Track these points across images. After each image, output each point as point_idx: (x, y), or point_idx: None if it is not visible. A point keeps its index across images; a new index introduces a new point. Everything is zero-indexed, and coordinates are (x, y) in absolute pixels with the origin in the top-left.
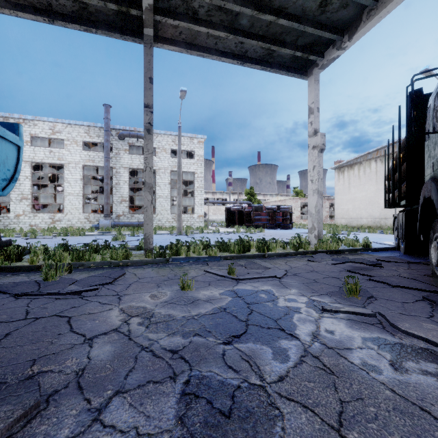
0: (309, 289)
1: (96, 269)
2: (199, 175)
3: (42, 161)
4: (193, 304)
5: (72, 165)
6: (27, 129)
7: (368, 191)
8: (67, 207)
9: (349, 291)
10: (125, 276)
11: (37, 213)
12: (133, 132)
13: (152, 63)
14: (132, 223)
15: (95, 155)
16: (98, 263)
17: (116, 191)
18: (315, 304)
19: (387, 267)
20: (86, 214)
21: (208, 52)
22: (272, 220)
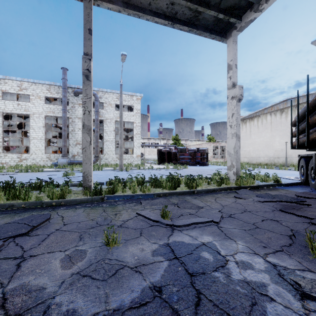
0: (257, 240)
1: (24, 211)
2: (137, 124)
3: (11, 111)
4: (115, 279)
5: (36, 116)
6: None
7: (265, 137)
8: (32, 149)
9: (315, 251)
10: (50, 220)
11: (7, 154)
12: None
13: (91, 16)
14: None
15: (55, 108)
16: (30, 203)
17: (71, 136)
18: (281, 275)
19: (312, 204)
20: (48, 154)
21: (143, 12)
22: (193, 159)
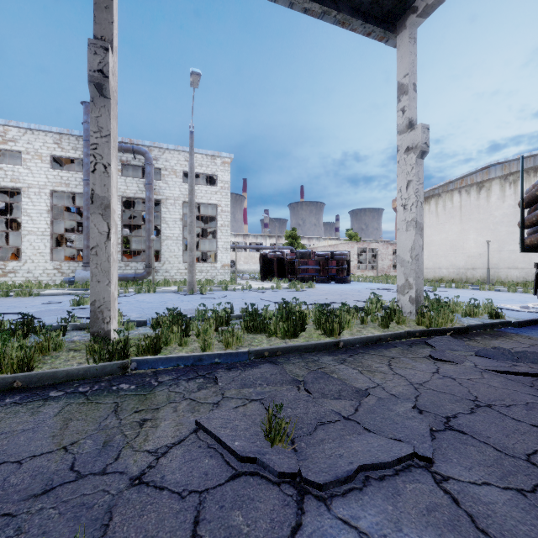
0: None
1: None
2: (224, 209)
3: None
4: None
5: (35, 191)
6: None
7: (449, 232)
8: (26, 252)
9: None
10: None
11: None
12: (127, 144)
13: None
14: (125, 275)
15: (70, 177)
16: None
17: None
18: None
19: None
20: (56, 262)
21: None
22: (324, 271)
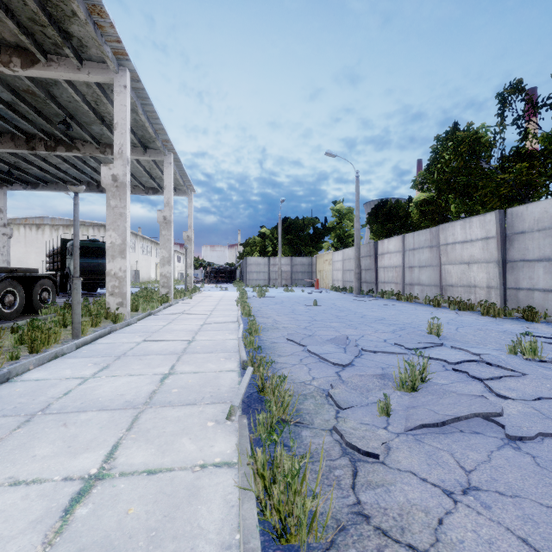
0: None
1: None
2: None
3: None
4: None
5: None
6: None
7: (17, 252)
8: None
9: None
10: None
11: None
12: None
13: None
14: None
15: None
16: None
17: None
18: None
19: None
20: None
21: None
22: None
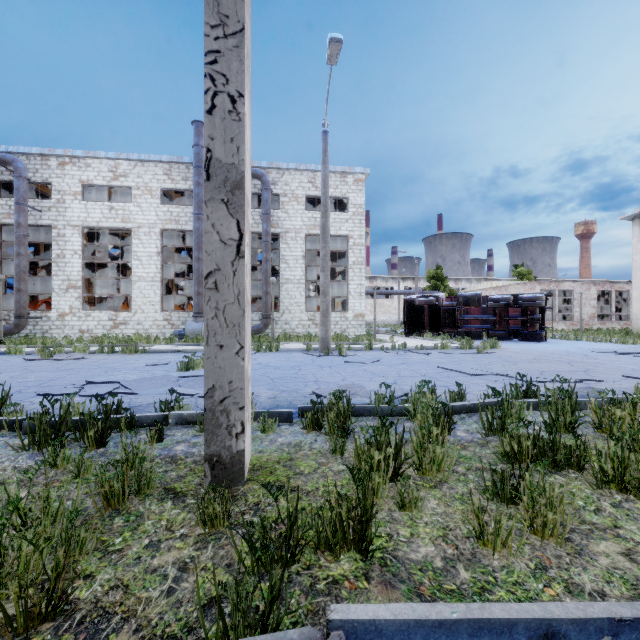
0: None
1: None
2: (356, 241)
3: (99, 224)
4: None
5: (145, 231)
6: (75, 172)
7: None
8: (136, 301)
9: None
10: None
11: (90, 311)
12: None
13: None
14: None
15: (180, 212)
16: None
17: None
18: None
19: None
20: (166, 312)
21: None
22: (501, 323)
